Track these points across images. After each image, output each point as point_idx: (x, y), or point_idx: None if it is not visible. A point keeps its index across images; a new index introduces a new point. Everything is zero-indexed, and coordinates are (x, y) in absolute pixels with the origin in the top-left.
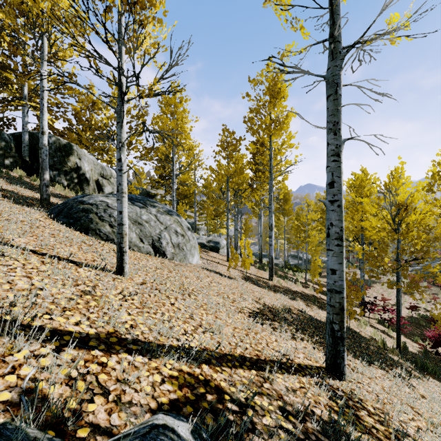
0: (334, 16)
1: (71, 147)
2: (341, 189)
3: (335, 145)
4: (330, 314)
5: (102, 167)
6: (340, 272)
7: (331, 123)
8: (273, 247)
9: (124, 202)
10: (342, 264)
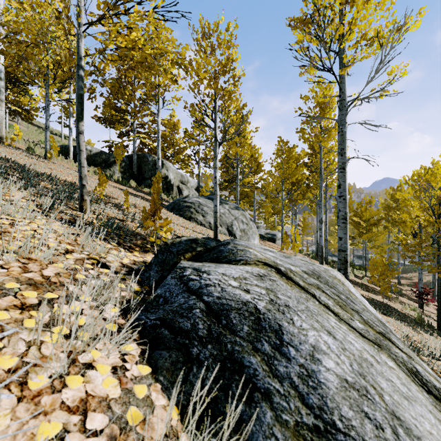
0: (340, 86)
1: (162, 162)
2: (345, 189)
3: (342, 162)
4: (338, 264)
5: (181, 175)
6: (344, 239)
7: (339, 149)
8: (323, 238)
9: (217, 200)
10: (346, 234)
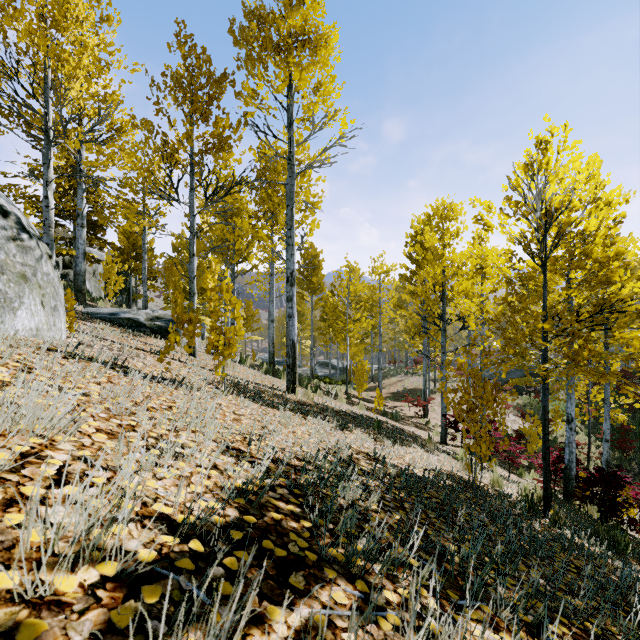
0: None
1: None
2: None
3: None
4: None
5: None
6: None
7: None
8: (295, 322)
9: None
10: None
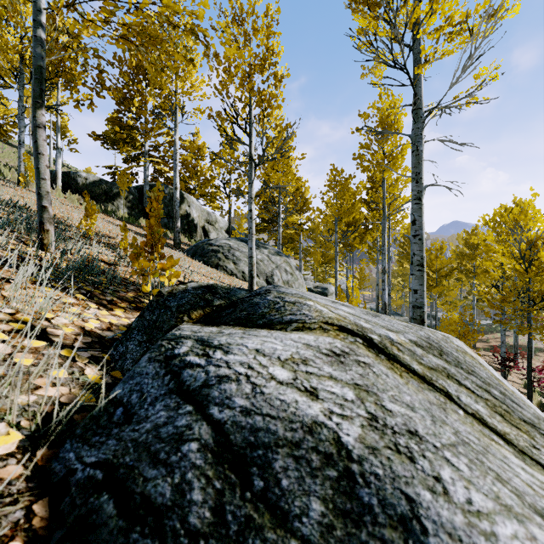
0: (415, 90)
1: (182, 196)
2: (422, 226)
3: (417, 191)
4: None
5: (208, 213)
6: (420, 292)
7: (414, 174)
8: (386, 292)
9: (253, 241)
10: (423, 285)
